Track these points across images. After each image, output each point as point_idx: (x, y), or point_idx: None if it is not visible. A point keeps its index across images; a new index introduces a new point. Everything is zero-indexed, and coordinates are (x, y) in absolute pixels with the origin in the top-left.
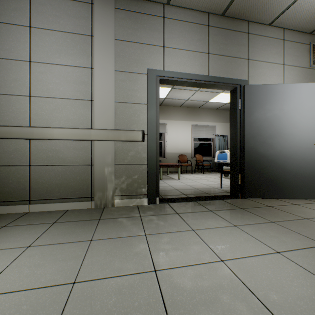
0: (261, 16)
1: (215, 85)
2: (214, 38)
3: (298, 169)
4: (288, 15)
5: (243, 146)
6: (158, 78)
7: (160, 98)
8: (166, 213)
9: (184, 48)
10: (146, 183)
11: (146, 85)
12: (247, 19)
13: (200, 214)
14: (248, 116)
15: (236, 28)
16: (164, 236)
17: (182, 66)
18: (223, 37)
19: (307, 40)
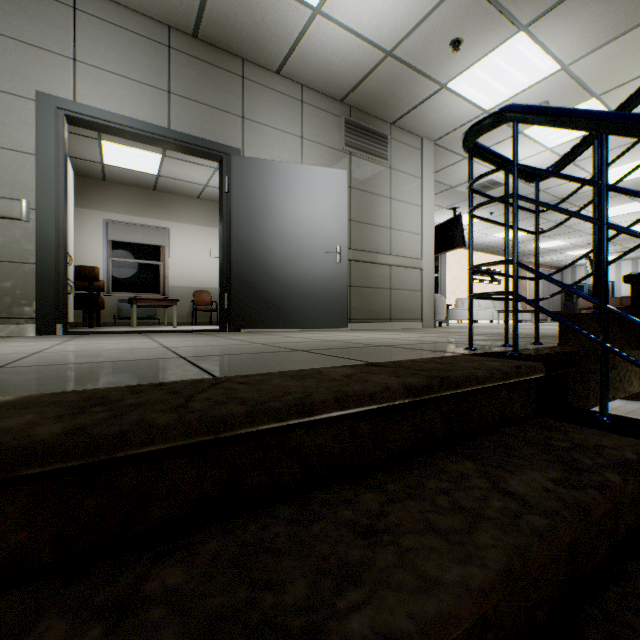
0: (258, 57)
1: (186, 148)
2: (181, 70)
3: (307, 287)
4: (296, 66)
5: (231, 250)
6: (63, 114)
7: (148, 174)
8: (54, 337)
9: (121, 74)
10: (35, 297)
11: (35, 121)
12: (239, 56)
13: (118, 336)
14: (237, 204)
15: (222, 64)
16: (2, 342)
17: (116, 103)
18: (197, 73)
19: (338, 110)
